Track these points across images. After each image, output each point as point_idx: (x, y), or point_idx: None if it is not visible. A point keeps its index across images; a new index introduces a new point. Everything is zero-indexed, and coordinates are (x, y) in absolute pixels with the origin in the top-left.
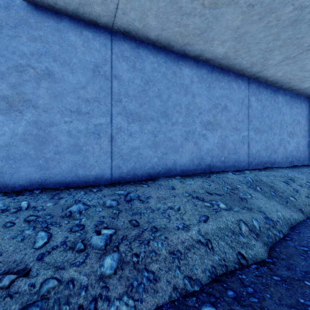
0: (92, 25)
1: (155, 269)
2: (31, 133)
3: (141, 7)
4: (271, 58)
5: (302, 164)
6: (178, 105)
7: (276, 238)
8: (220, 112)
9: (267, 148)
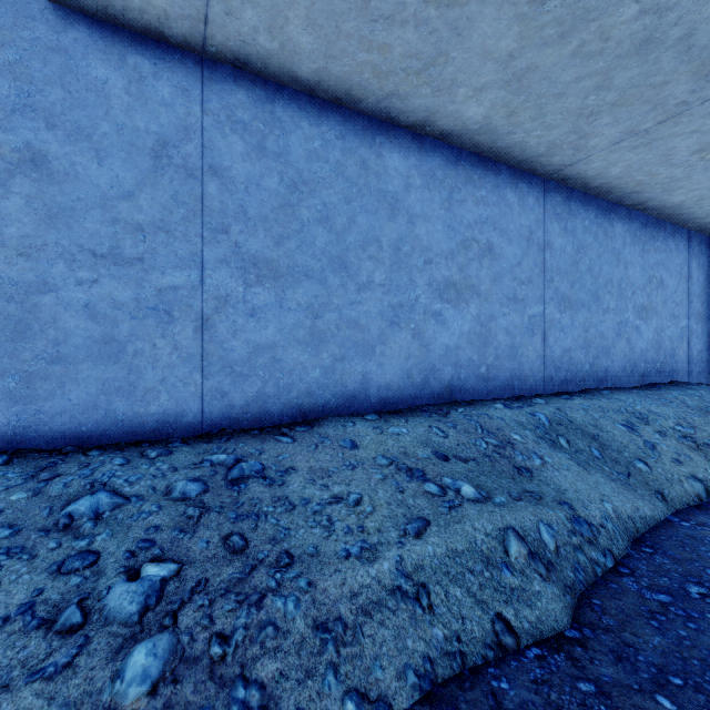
0: (151, 41)
1: (268, 675)
2: None
3: None
4: (595, 133)
5: (669, 381)
6: (375, 242)
7: (596, 570)
8: (477, 258)
9: (587, 344)
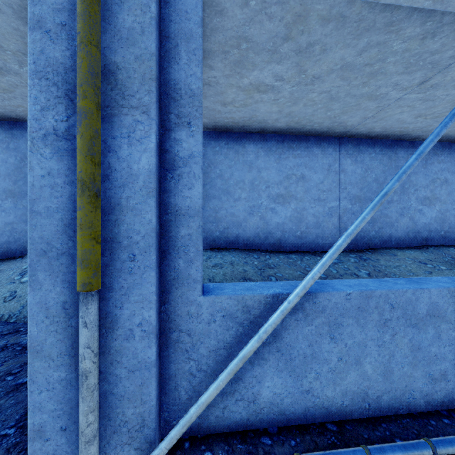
0: (327, 137)
1: None
2: (293, 216)
3: (372, 126)
4: None
5: None
6: None
7: None
8: (439, 186)
9: None
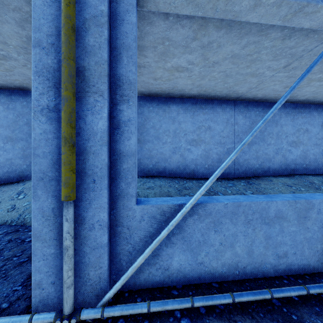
0: (226, 100)
1: None
2: (203, 154)
3: (255, 93)
4: None
5: None
6: (271, 133)
7: None
8: (302, 134)
9: None
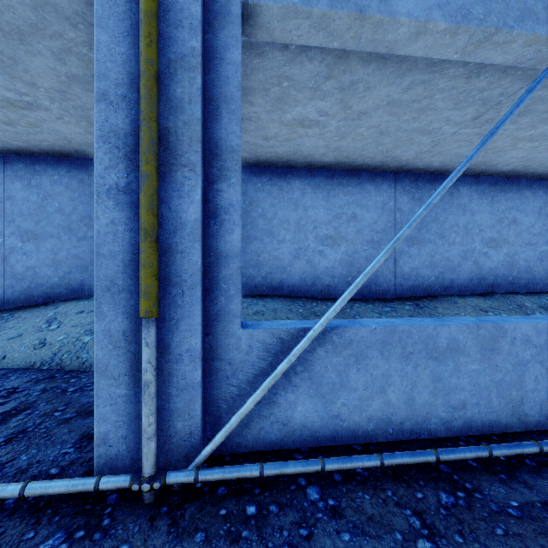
0: (381, 172)
1: None
2: (344, 259)
3: (429, 160)
4: None
5: None
6: (456, 225)
7: None
8: (507, 226)
9: None
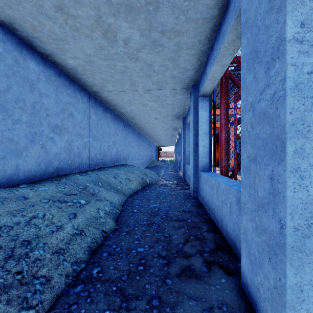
0: None
1: (44, 272)
2: None
3: None
4: (107, 86)
5: (119, 164)
6: (22, 100)
7: (117, 214)
8: (67, 117)
9: (101, 152)
